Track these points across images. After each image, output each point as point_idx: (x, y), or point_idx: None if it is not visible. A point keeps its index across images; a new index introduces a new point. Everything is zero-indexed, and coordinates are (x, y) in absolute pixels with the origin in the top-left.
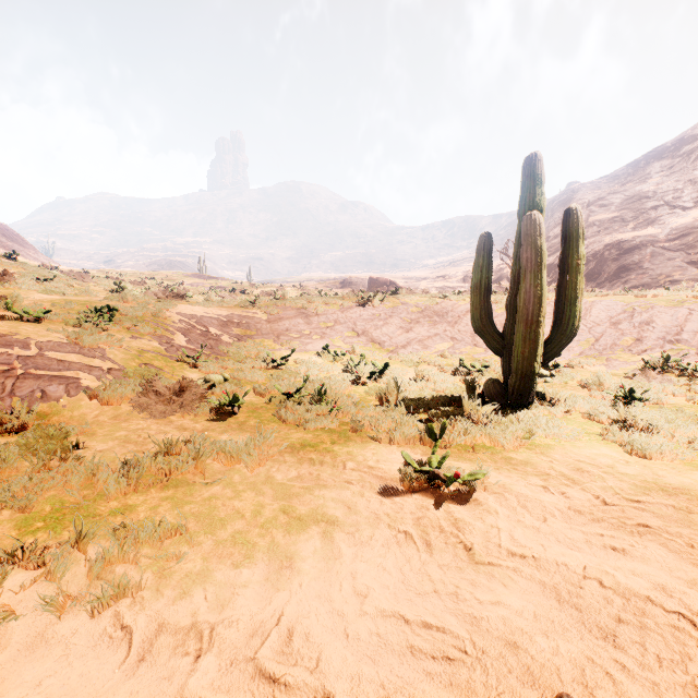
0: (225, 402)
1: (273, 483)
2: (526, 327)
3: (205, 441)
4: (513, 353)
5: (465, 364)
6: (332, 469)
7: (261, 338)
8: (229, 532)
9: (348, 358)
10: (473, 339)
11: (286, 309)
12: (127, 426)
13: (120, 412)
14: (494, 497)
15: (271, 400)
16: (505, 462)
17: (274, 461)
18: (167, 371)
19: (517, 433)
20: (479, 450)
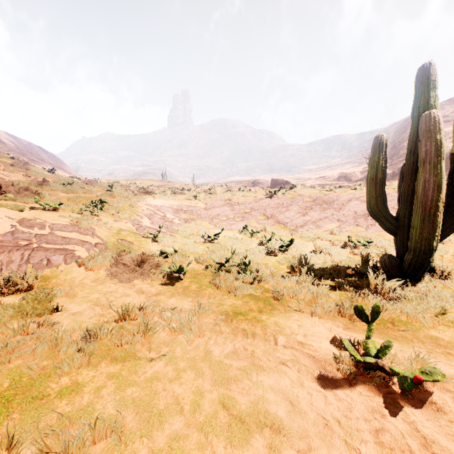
0: (173, 270)
1: (211, 361)
2: (425, 211)
3: (155, 308)
4: (410, 234)
5: (352, 240)
6: (264, 344)
7: (200, 220)
8: (166, 435)
9: (261, 234)
10: (355, 221)
11: (217, 200)
12: (101, 289)
13: (99, 276)
14: (450, 398)
15: (207, 268)
16: (433, 343)
17: (211, 331)
18: (136, 244)
19: (431, 309)
20: (398, 326)
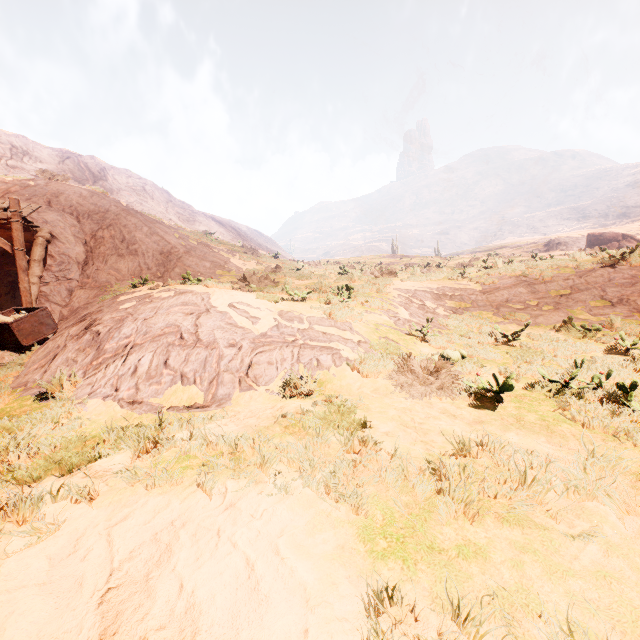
0: (483, 386)
1: None
2: None
3: (505, 445)
4: None
5: None
6: None
7: (477, 310)
8: None
9: (603, 334)
10: None
11: (501, 278)
12: (391, 403)
13: (377, 386)
14: None
15: (531, 387)
16: None
17: None
18: (401, 344)
19: None
20: None
